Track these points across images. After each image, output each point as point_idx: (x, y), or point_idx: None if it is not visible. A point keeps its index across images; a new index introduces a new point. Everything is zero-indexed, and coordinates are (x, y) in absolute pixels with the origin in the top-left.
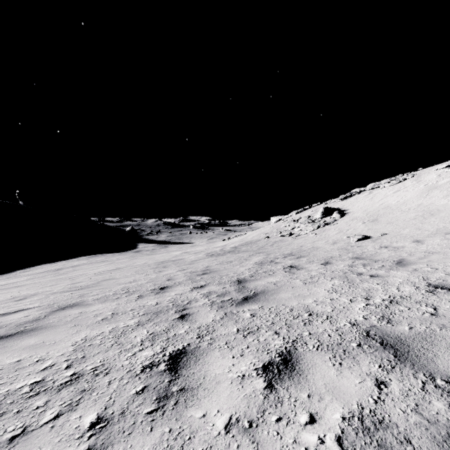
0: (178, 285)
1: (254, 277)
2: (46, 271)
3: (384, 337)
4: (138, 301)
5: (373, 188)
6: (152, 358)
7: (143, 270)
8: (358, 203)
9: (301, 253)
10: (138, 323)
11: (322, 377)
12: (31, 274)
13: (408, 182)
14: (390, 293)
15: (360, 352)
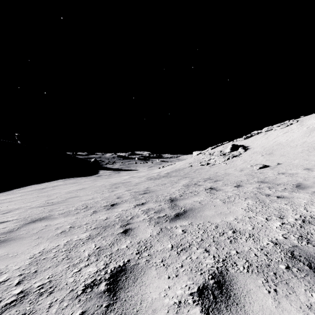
0: (124, 203)
1: (183, 196)
2: (34, 189)
3: (310, 259)
4: (92, 216)
5: (267, 130)
6: (94, 276)
7: (100, 190)
8: (257, 141)
9: (217, 178)
10: (89, 237)
11: (260, 308)
12: (23, 192)
13: (293, 126)
14: (300, 213)
15: (291, 276)
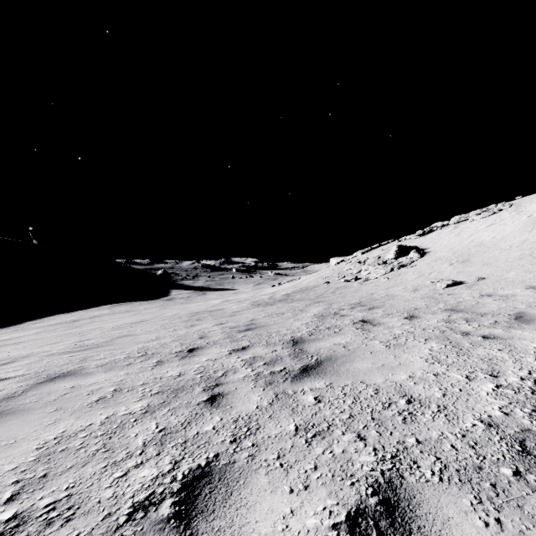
0: (212, 346)
1: (315, 335)
2: (60, 322)
3: None
4: (155, 369)
5: (458, 221)
6: (152, 486)
7: (171, 323)
8: (441, 240)
9: (374, 303)
10: (147, 409)
11: None
12: (42, 326)
13: (504, 213)
14: (528, 367)
15: (526, 492)
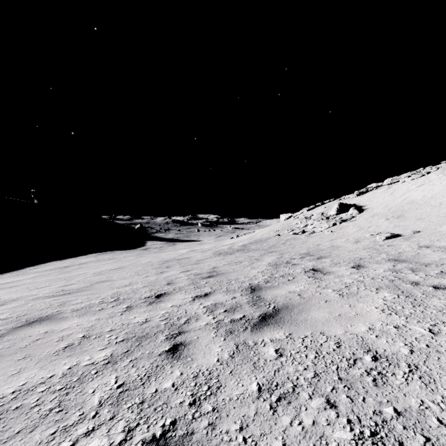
0: (177, 292)
1: (271, 283)
2: (54, 268)
3: None
4: (123, 315)
5: (391, 182)
6: None
7: (144, 270)
8: (376, 199)
9: (321, 253)
10: (109, 359)
11: None
12: (39, 271)
13: (432, 175)
14: None
15: None
